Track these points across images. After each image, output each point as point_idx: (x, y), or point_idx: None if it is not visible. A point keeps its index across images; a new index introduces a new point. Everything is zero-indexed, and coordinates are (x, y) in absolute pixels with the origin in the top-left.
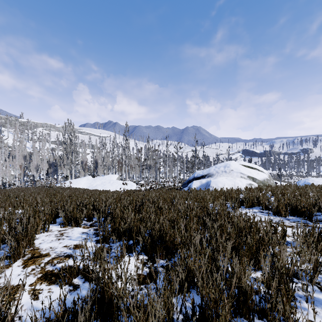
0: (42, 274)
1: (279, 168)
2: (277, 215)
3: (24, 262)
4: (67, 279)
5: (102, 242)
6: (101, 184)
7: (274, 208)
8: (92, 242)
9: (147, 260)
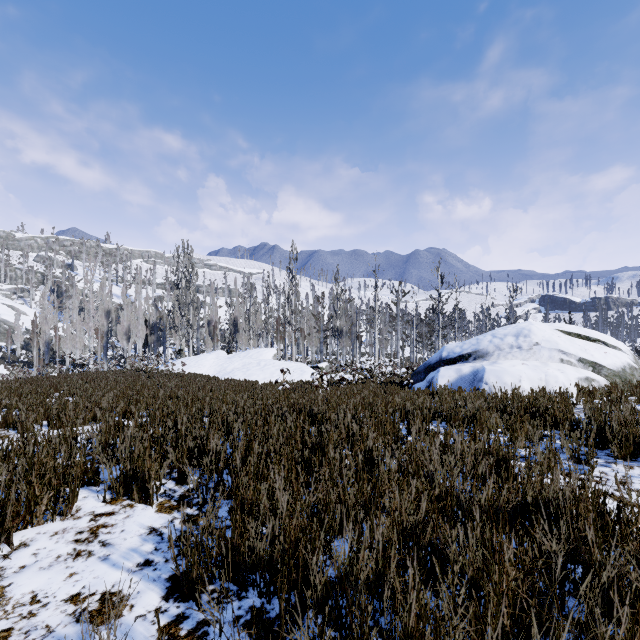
0: None
1: None
2: None
3: None
4: None
5: (185, 592)
6: (242, 367)
7: None
8: (158, 589)
9: None
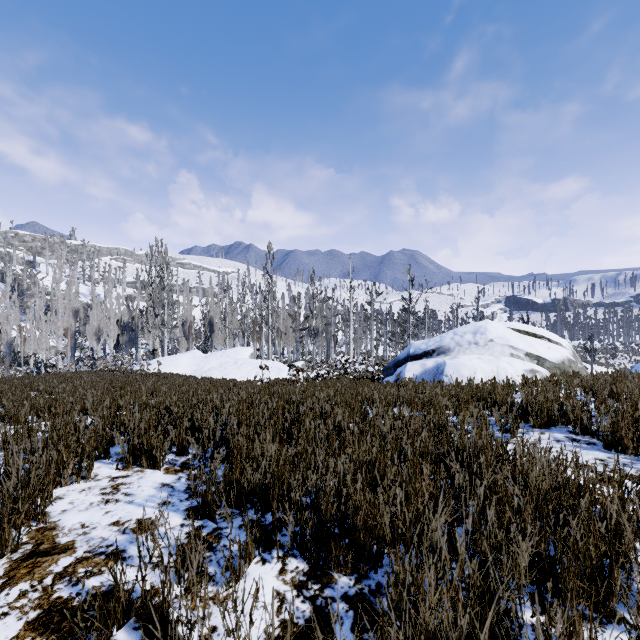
0: (40, 612)
1: (591, 336)
2: (615, 450)
3: (10, 570)
4: (95, 637)
5: (201, 515)
6: (219, 366)
7: (607, 431)
8: (179, 515)
9: (306, 575)
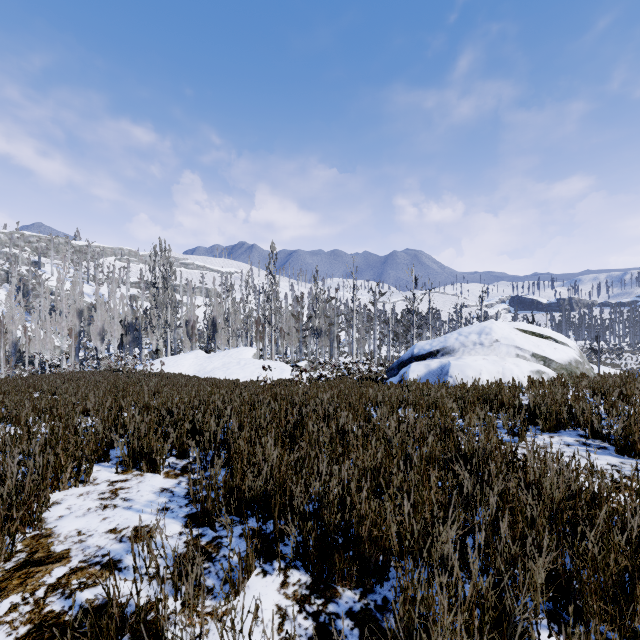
0: (31, 628)
1: (597, 337)
2: (628, 455)
3: (2, 581)
4: None
5: (200, 522)
6: (222, 366)
7: (619, 435)
8: (178, 522)
9: (309, 589)
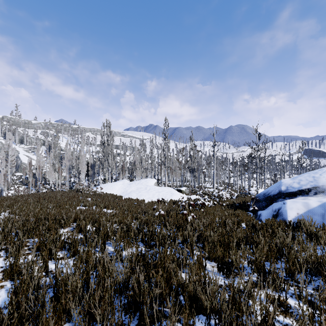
0: None
1: None
2: None
3: None
4: None
5: None
6: (136, 190)
7: None
8: None
9: None
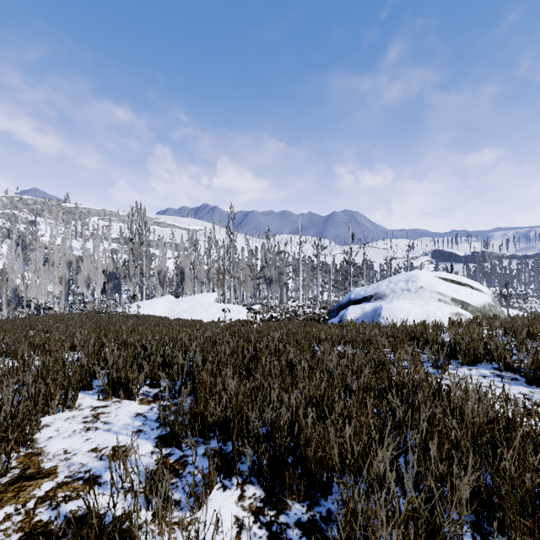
0: (22, 535)
1: (506, 284)
2: (536, 385)
3: None
4: None
5: (169, 443)
6: (189, 309)
7: (528, 368)
8: (150, 443)
9: (262, 501)
